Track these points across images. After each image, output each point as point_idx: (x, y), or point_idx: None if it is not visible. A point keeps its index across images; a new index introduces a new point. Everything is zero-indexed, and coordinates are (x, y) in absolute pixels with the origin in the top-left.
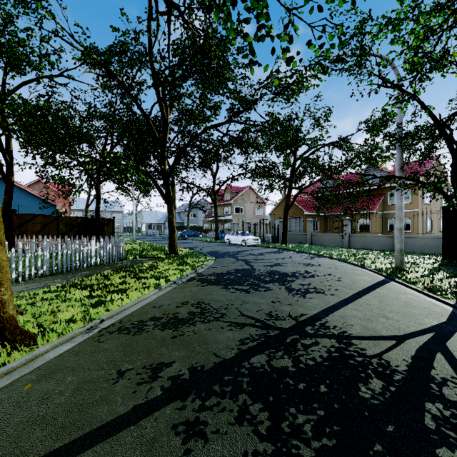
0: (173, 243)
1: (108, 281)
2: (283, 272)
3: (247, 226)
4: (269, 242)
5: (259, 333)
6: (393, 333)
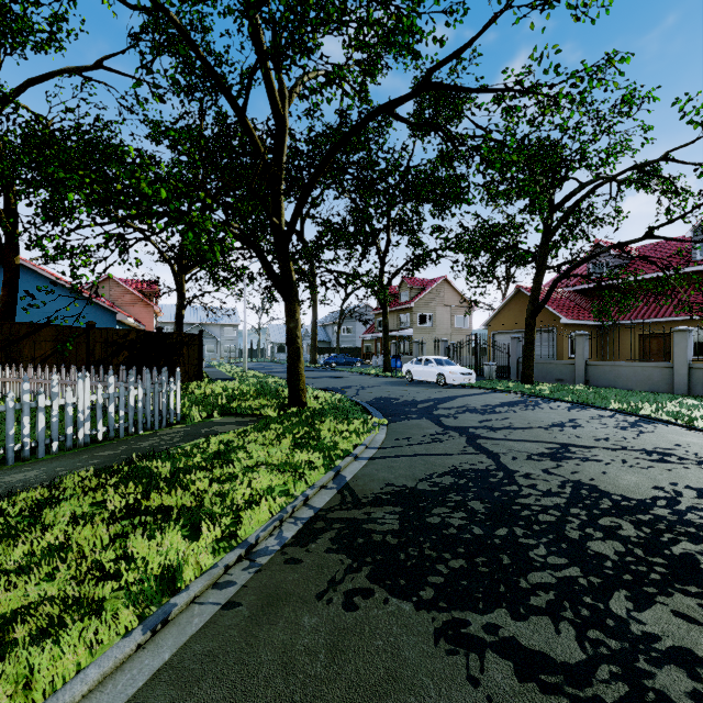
0: (297, 384)
1: None
2: (623, 497)
3: (443, 347)
4: (492, 378)
5: None
6: None
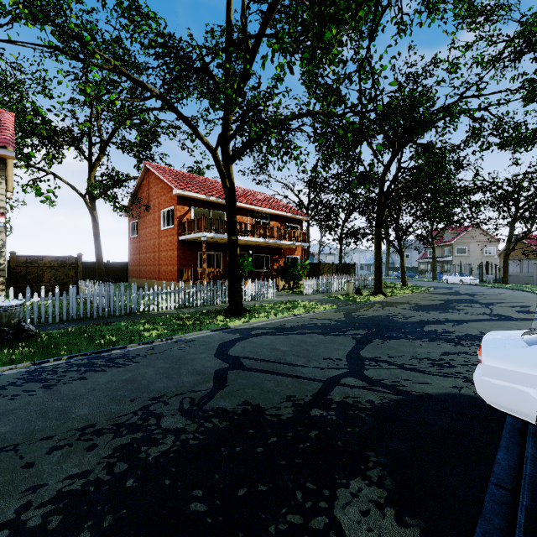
0: (404, 279)
1: (389, 290)
2: (475, 294)
3: (468, 268)
4: (490, 282)
5: (449, 299)
6: (494, 301)
